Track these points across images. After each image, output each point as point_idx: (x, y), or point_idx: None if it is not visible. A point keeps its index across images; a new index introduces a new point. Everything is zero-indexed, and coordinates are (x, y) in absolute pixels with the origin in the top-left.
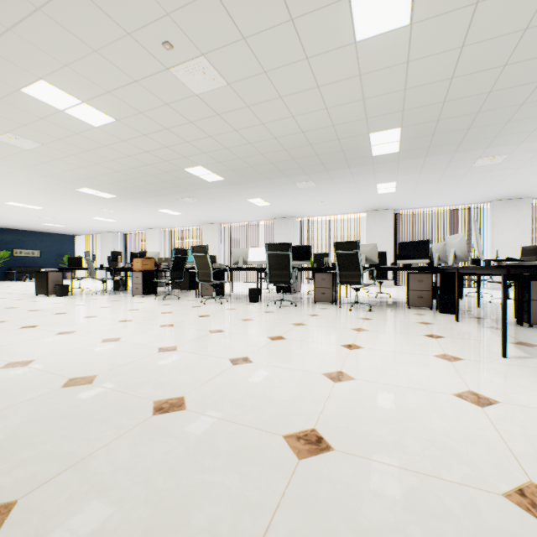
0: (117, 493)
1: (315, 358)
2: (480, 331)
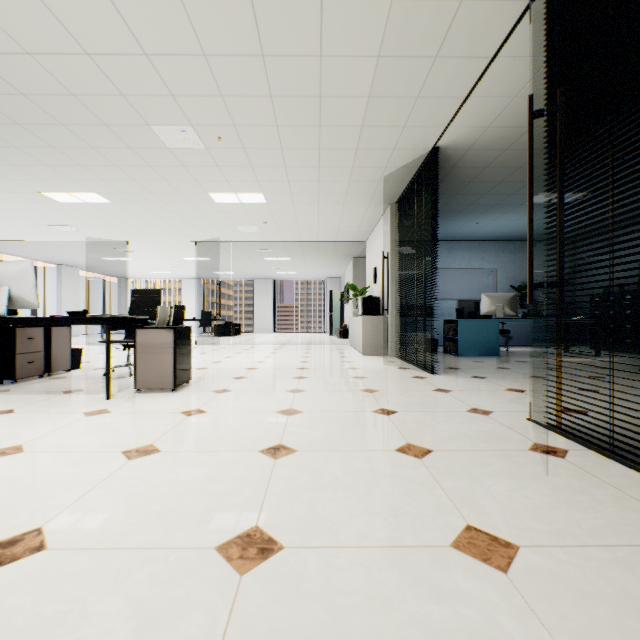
0: (388, 500)
1: (56, 470)
2: (3, 396)
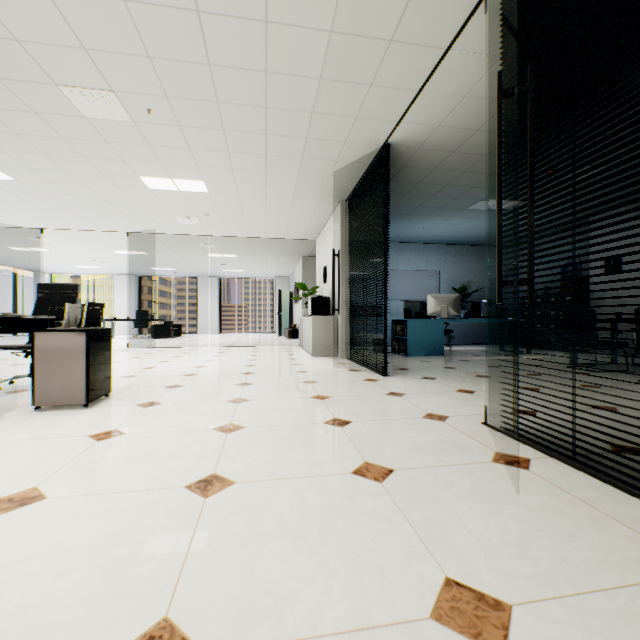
0: (347, 548)
1: None
2: None
